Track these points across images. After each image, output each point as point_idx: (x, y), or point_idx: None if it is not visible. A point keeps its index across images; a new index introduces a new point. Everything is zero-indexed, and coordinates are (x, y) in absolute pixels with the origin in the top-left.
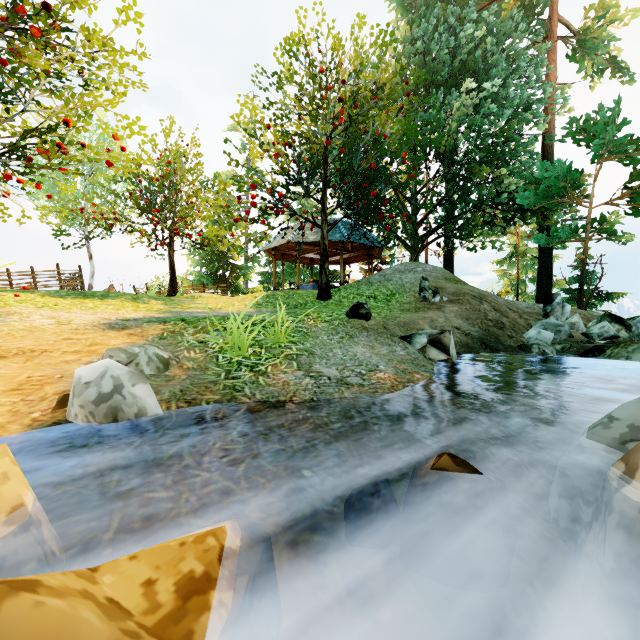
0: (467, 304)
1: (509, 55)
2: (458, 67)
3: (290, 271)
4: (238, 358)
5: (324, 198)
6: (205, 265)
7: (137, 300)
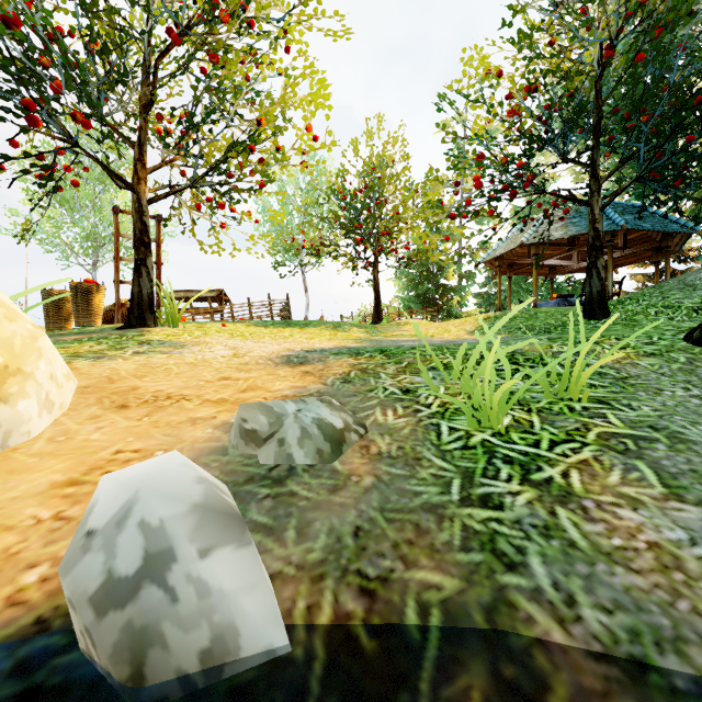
0: None
1: None
2: None
3: (517, 288)
4: (482, 435)
5: (595, 156)
6: (412, 289)
7: (337, 328)
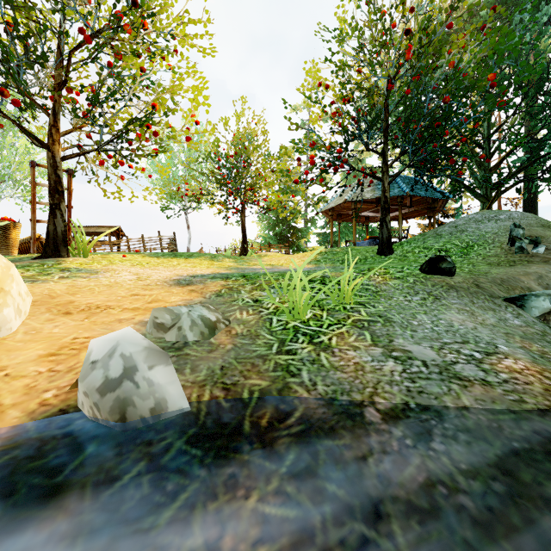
0: None
1: None
2: None
3: (345, 230)
4: (294, 323)
5: (385, 149)
6: (271, 229)
7: (213, 259)
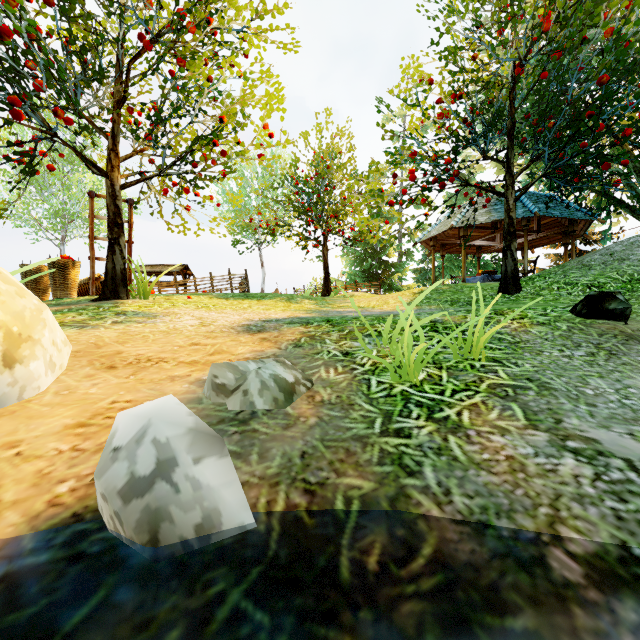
0: None
1: None
2: None
3: (450, 264)
4: (402, 386)
5: (509, 155)
6: (358, 264)
7: (291, 300)
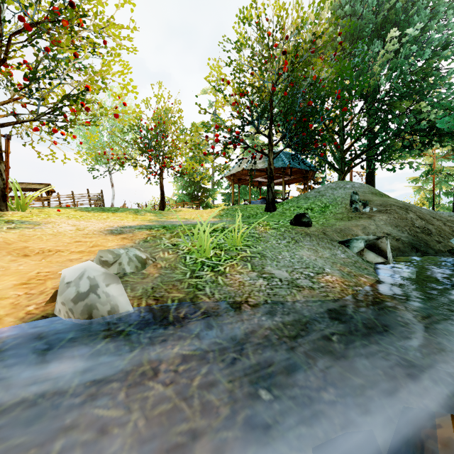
0: (395, 213)
1: (428, 4)
2: (380, 22)
3: (244, 191)
4: (202, 259)
5: (270, 133)
6: (185, 189)
7: (137, 213)
